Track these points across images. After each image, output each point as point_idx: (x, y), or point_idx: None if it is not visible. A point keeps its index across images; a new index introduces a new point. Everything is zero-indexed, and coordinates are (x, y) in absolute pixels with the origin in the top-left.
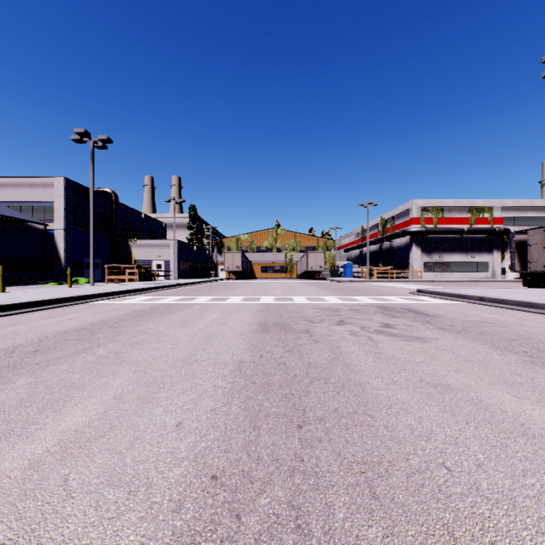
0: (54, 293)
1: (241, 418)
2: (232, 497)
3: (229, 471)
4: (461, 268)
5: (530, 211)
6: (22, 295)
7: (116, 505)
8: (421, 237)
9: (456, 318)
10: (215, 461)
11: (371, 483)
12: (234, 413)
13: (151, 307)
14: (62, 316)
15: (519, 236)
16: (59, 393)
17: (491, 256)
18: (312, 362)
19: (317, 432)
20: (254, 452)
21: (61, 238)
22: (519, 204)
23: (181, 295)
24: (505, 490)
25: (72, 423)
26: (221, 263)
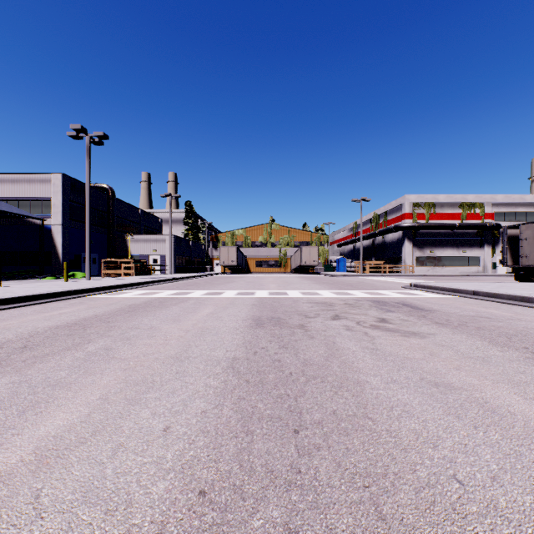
0: (49, 287)
1: (233, 422)
2: (221, 518)
3: (219, 485)
4: (452, 263)
5: (521, 207)
6: (17, 290)
7: (90, 528)
8: (414, 232)
9: (452, 312)
10: (204, 472)
11: (376, 500)
12: (226, 416)
13: (145, 302)
14: (56, 310)
15: (510, 231)
16: (42, 394)
17: (482, 251)
18: (308, 359)
19: (314, 438)
20: (246, 462)
21: (59, 232)
22: (509, 200)
23: (176, 289)
24: (526, 509)
25: (52, 428)
26: (217, 258)
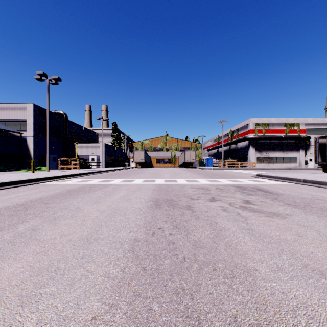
0: (18, 177)
1: None
2: None
3: None
4: (280, 161)
5: (323, 125)
6: None
7: None
8: (255, 141)
9: (294, 195)
10: None
11: None
12: (117, 326)
13: (80, 187)
14: (14, 194)
15: (320, 140)
16: None
17: (298, 153)
18: (198, 240)
19: None
20: None
21: (31, 141)
22: (315, 121)
23: (104, 178)
24: None
25: None
26: (132, 157)
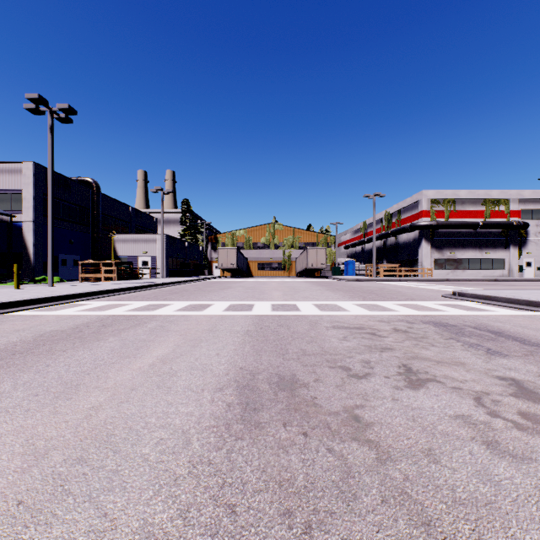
0: None
1: None
2: None
3: None
4: (474, 265)
5: None
6: None
7: None
8: (432, 231)
9: None
10: None
11: None
12: None
13: (78, 325)
14: None
15: None
16: None
17: (508, 252)
18: None
19: None
20: None
21: (30, 230)
22: (537, 196)
23: (151, 299)
24: None
25: None
26: (216, 260)
